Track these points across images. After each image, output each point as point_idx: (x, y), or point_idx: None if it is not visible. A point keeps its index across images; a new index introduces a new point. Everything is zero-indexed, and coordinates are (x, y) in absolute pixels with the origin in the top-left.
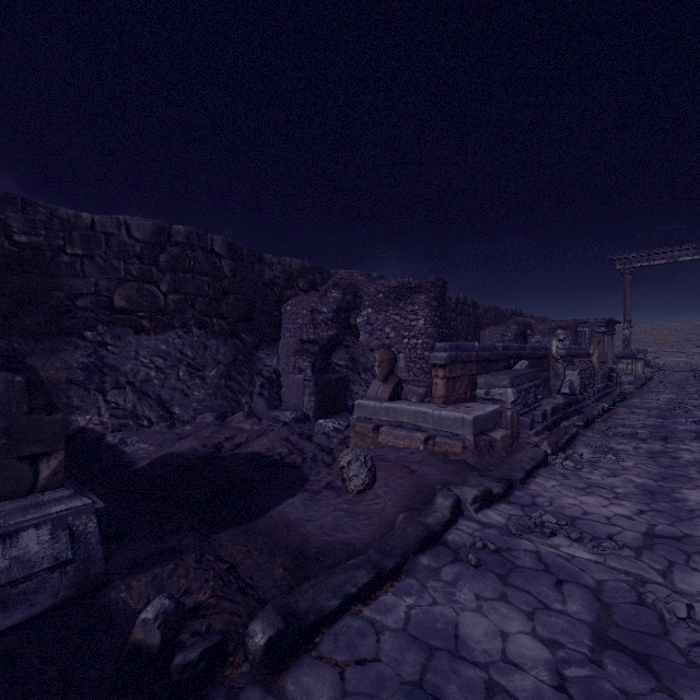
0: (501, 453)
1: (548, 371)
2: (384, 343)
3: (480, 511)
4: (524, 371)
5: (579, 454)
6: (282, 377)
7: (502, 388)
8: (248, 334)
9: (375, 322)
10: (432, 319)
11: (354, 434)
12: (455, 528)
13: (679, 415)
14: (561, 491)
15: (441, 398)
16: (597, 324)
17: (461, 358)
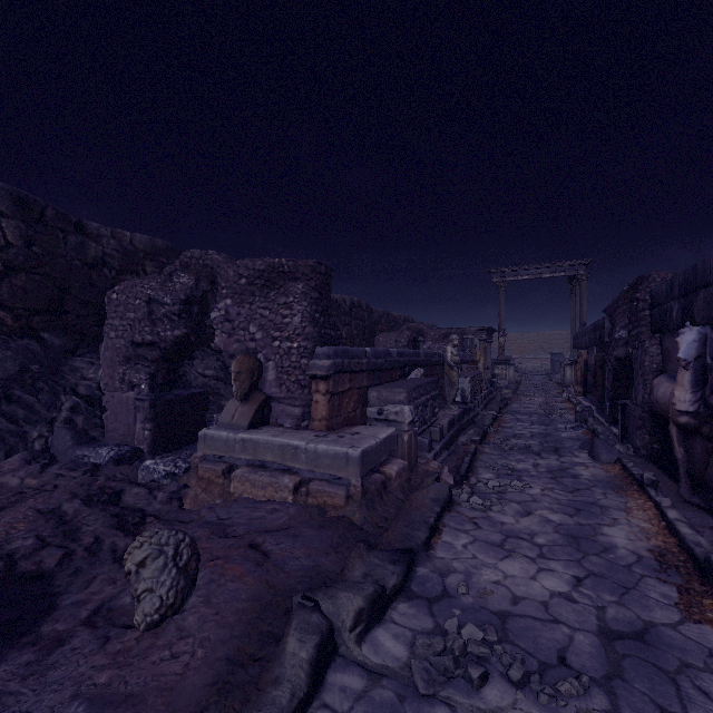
0: (397, 494)
1: (442, 379)
2: (248, 347)
3: (366, 636)
4: (421, 381)
5: (484, 482)
6: (105, 396)
7: (398, 405)
8: (56, 333)
9: (236, 317)
10: (312, 316)
11: (196, 481)
12: (318, 706)
13: (556, 419)
14: (476, 555)
15: (323, 421)
16: (480, 332)
17: (349, 366)
